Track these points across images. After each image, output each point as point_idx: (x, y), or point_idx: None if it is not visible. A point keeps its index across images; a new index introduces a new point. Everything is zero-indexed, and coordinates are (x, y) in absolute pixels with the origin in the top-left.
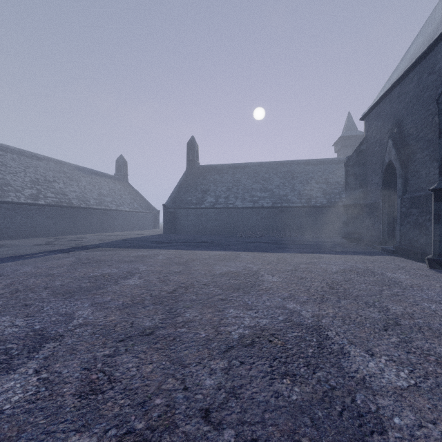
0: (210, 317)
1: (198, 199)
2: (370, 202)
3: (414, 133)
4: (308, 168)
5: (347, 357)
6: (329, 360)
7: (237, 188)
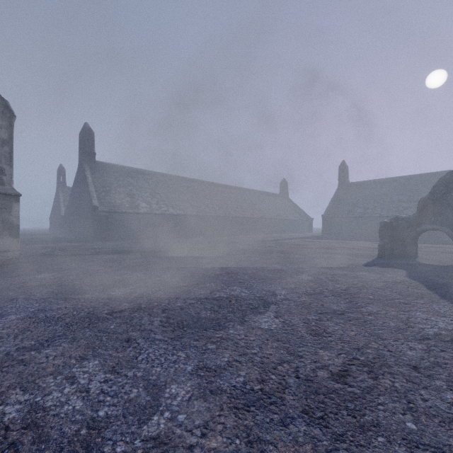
0: (360, 247)
1: (349, 210)
2: None
3: None
4: None
5: None
6: None
7: (384, 201)
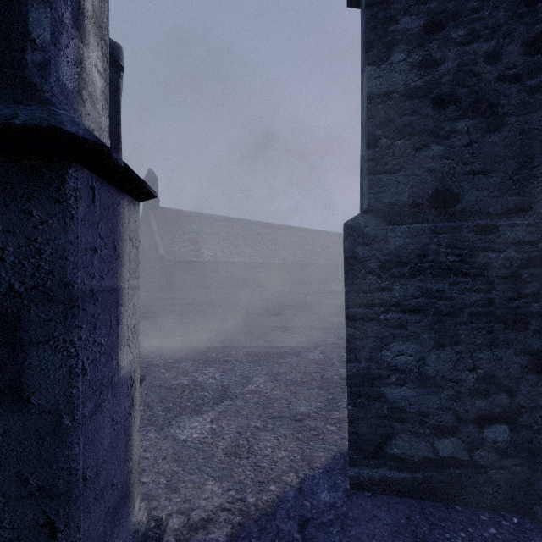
0: None
1: None
2: None
3: None
4: None
5: None
6: None
7: None
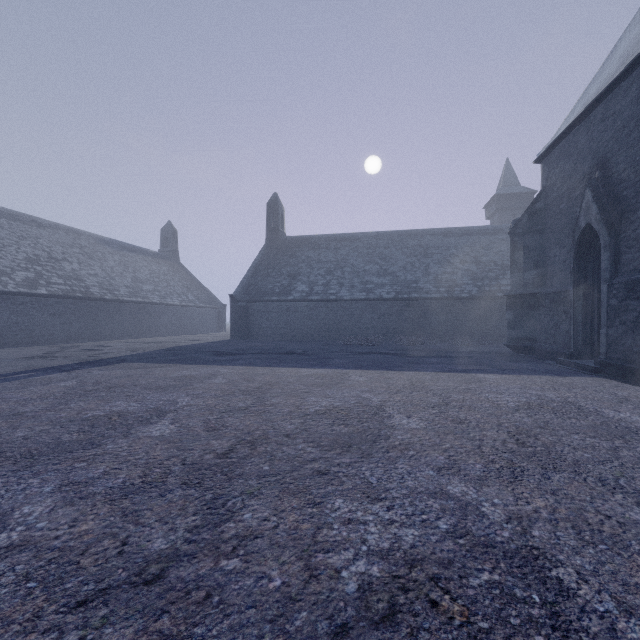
0: (296, 522)
1: (283, 287)
2: (552, 290)
3: (632, 178)
4: (448, 241)
5: None
6: None
7: (343, 271)
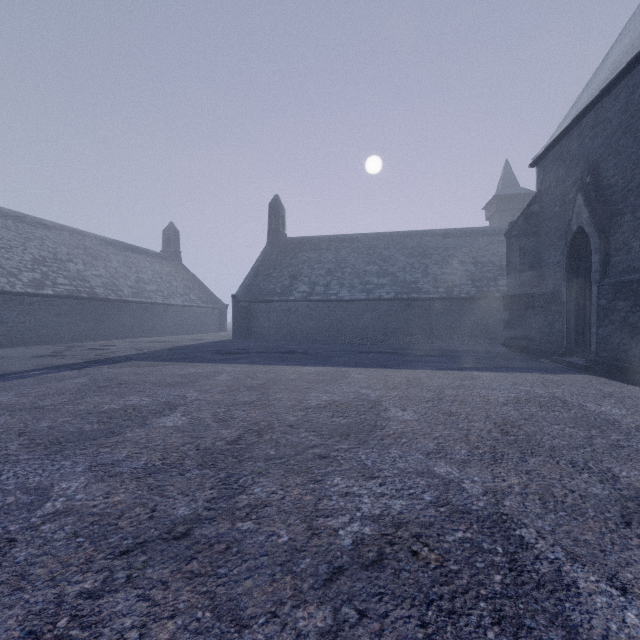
0: (300, 495)
1: (285, 287)
2: (546, 290)
3: (620, 183)
4: (447, 242)
5: (576, 596)
6: (541, 604)
7: (343, 272)
